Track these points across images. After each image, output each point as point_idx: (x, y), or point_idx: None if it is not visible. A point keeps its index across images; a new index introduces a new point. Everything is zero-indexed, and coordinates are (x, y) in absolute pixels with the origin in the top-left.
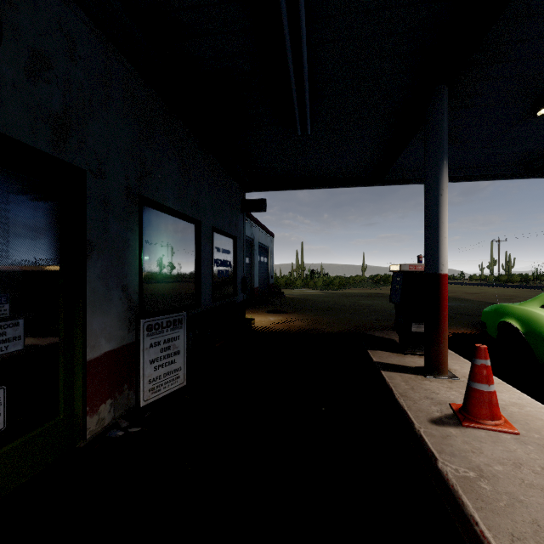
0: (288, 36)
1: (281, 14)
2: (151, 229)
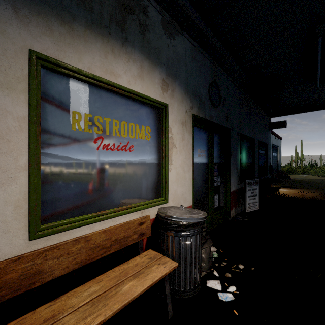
0: (320, 56)
1: (318, 51)
2: (241, 145)
